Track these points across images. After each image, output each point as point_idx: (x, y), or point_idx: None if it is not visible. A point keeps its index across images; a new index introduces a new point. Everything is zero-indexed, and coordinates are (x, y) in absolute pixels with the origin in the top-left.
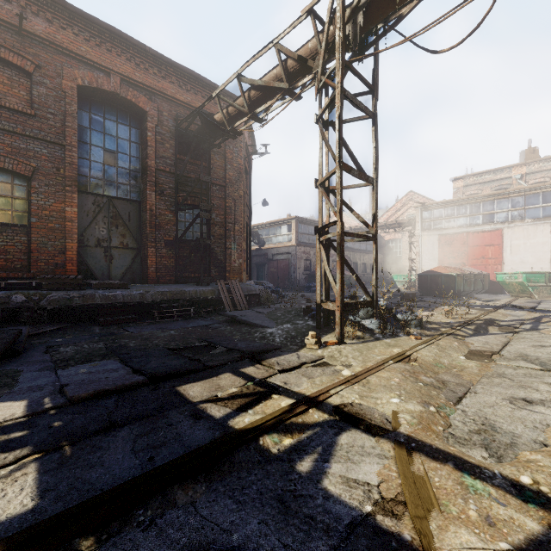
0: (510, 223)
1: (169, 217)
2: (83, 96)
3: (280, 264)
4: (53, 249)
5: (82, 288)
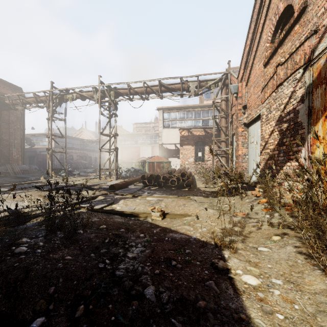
0: (142, 145)
1: None
2: None
3: (45, 157)
4: None
5: None
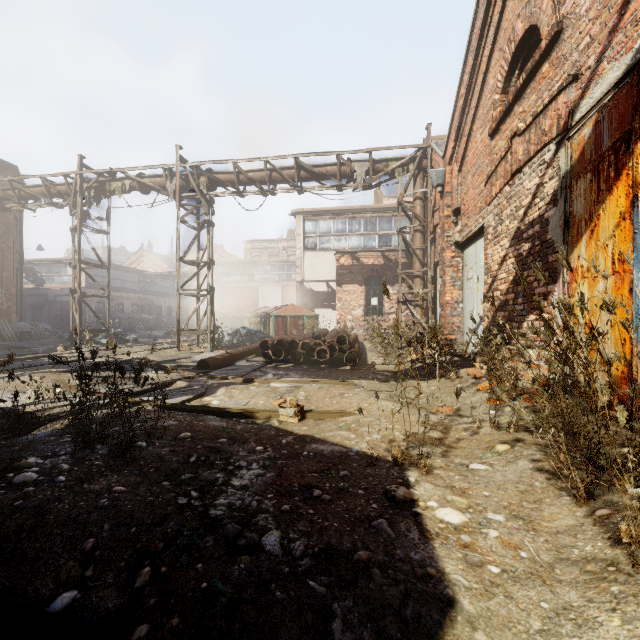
0: (263, 283)
1: None
2: None
3: (65, 306)
4: None
5: None
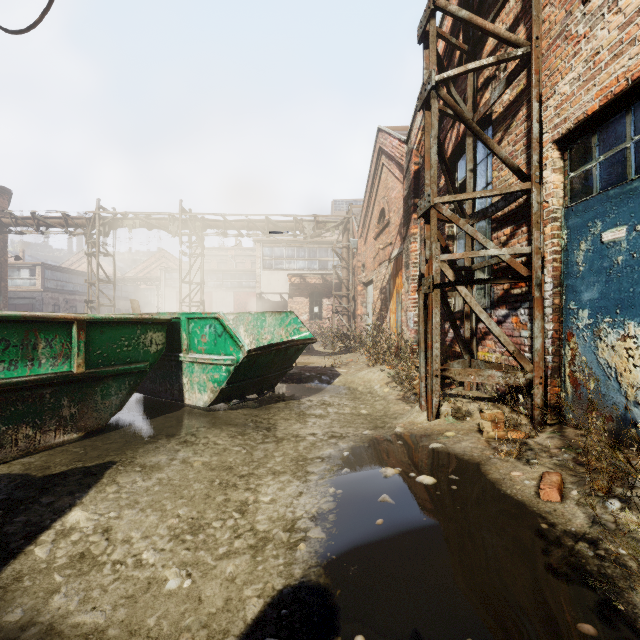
0: (216, 289)
1: None
2: None
3: (20, 309)
4: None
5: None
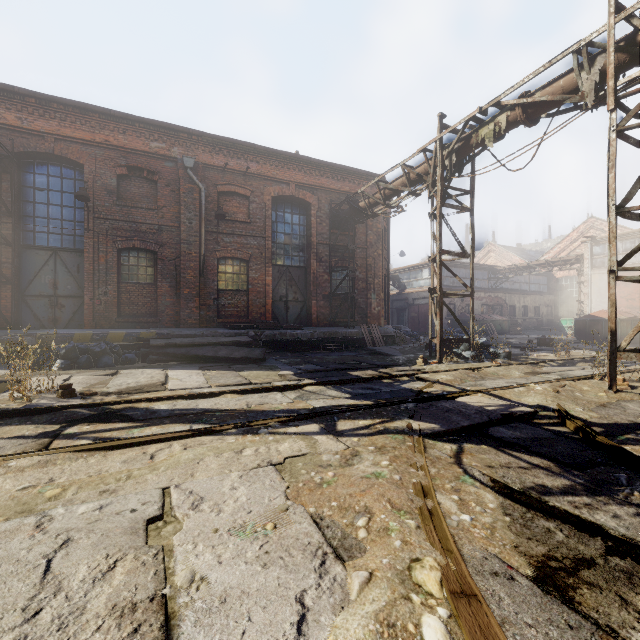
0: None
1: (325, 277)
2: (272, 201)
3: (421, 309)
4: (259, 304)
5: (279, 329)
